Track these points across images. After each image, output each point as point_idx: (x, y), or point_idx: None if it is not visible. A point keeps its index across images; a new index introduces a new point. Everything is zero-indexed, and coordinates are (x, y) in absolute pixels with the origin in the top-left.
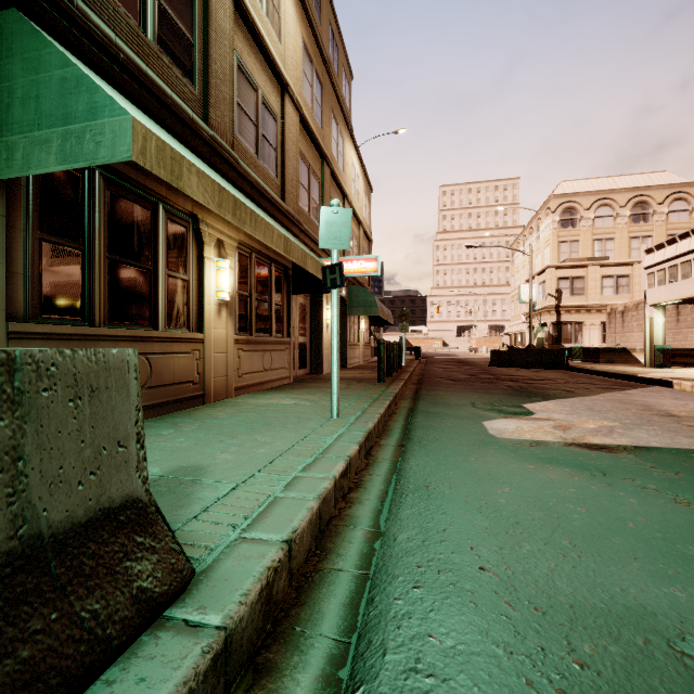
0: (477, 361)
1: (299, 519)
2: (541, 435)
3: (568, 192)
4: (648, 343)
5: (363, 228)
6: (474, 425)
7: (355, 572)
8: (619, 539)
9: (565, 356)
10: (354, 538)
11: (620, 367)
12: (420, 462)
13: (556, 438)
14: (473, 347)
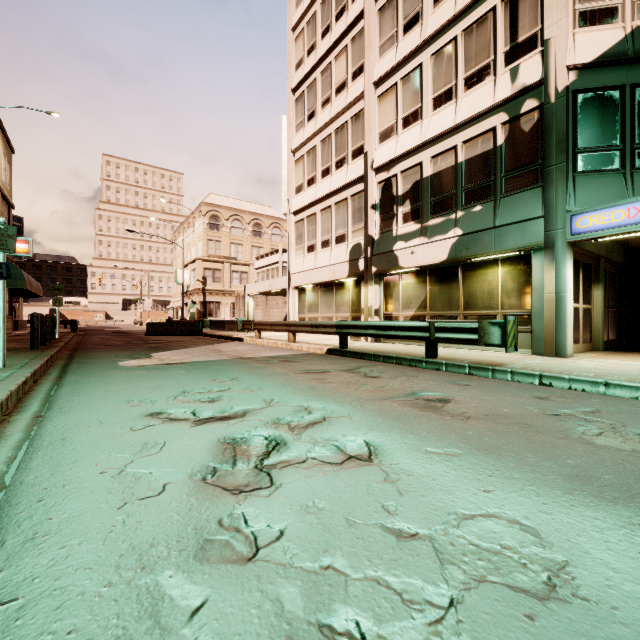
0: (138, 332)
1: (11, 388)
2: (148, 363)
3: (215, 203)
4: (247, 317)
5: (3, 192)
6: (112, 364)
7: (42, 402)
8: (150, 379)
9: (200, 326)
10: (38, 398)
11: (233, 332)
12: (73, 377)
13: (155, 363)
14: (138, 320)
